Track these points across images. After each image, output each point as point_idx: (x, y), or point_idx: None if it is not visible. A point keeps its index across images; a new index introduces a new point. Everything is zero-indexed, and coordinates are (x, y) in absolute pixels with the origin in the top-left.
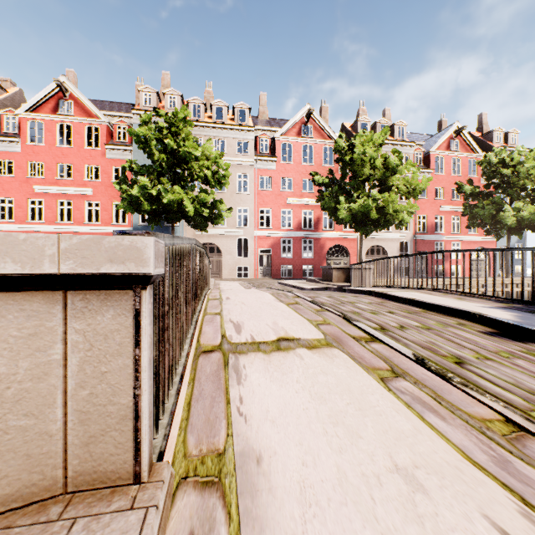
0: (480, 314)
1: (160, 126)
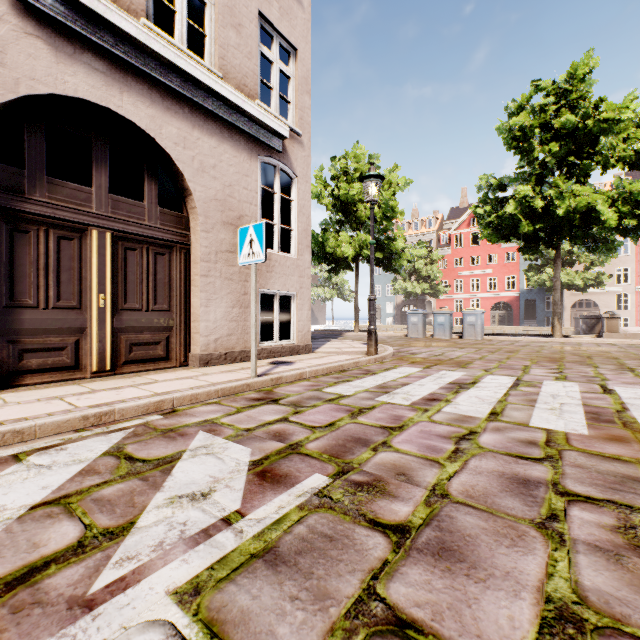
0: None
1: None
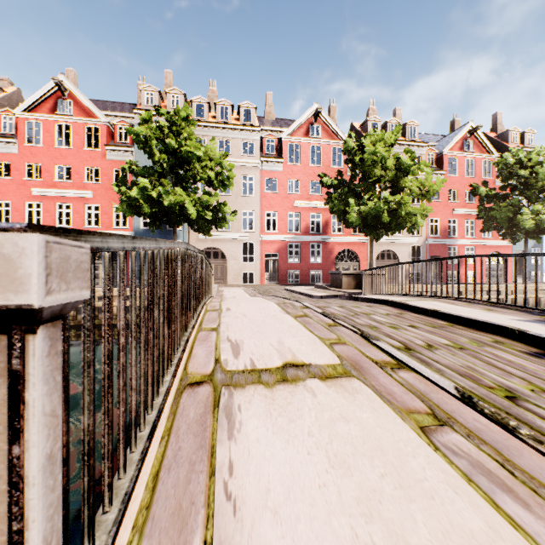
0: (520, 330)
1: (160, 125)
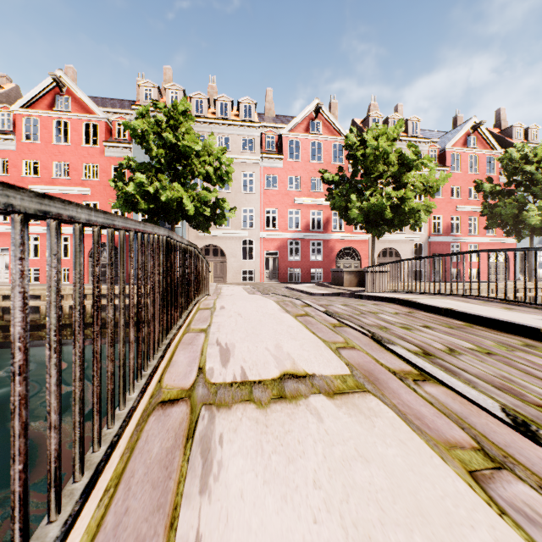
0: None
1: (158, 119)
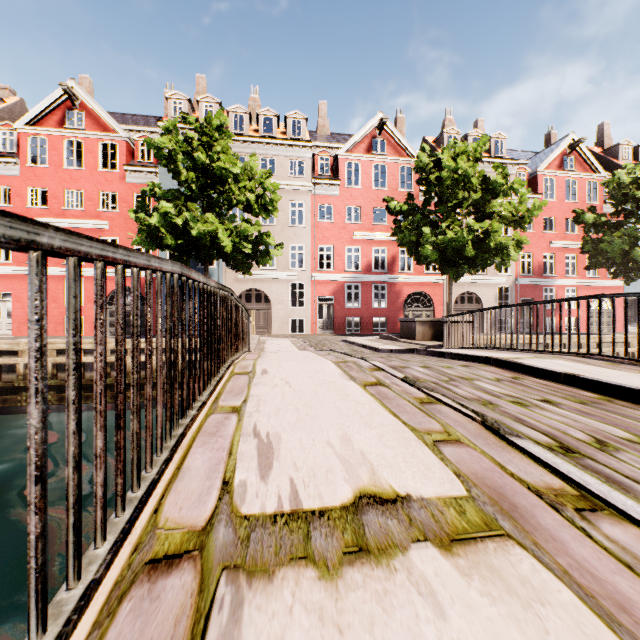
0: None
1: (188, 136)
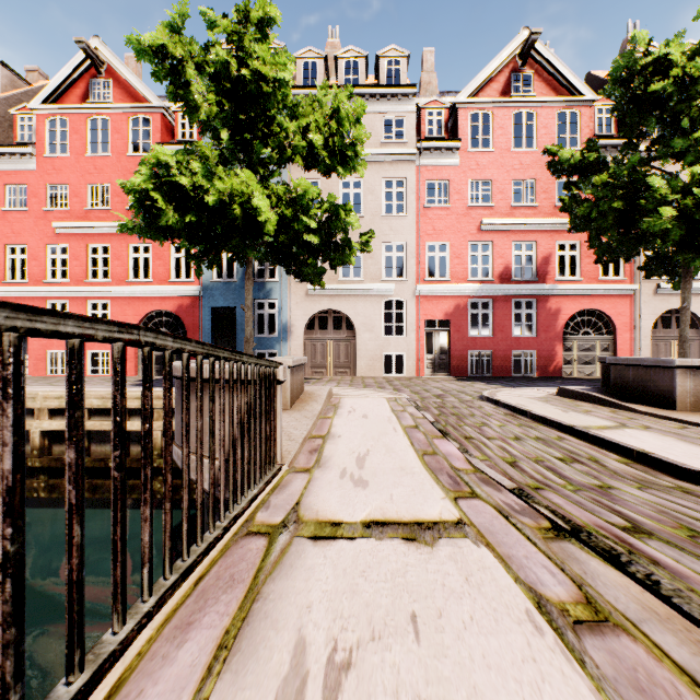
0: None
1: (208, 40)
